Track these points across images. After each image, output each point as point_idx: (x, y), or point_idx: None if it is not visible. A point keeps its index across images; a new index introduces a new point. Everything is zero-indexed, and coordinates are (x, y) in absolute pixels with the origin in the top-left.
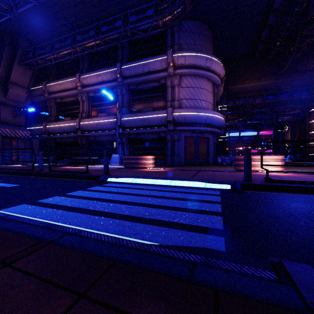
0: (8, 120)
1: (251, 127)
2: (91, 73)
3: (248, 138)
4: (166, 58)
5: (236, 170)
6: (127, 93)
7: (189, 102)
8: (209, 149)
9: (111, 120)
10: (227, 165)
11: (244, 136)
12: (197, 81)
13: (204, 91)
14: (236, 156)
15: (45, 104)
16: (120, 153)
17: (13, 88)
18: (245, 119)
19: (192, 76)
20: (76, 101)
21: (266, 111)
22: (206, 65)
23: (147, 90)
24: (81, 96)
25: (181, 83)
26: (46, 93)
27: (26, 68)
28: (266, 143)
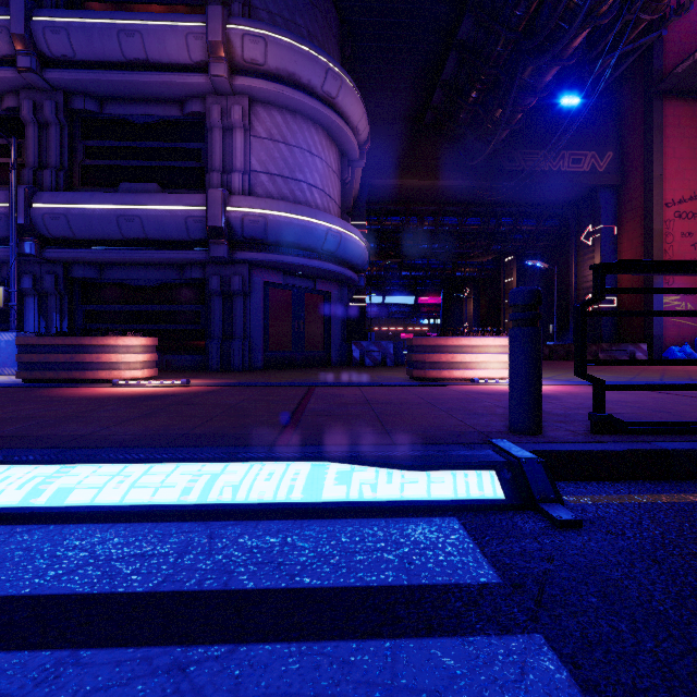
0: None
1: (405, 288)
2: None
3: (399, 309)
4: (203, 26)
5: (415, 381)
6: (61, 121)
7: (277, 185)
8: (332, 325)
9: None
10: (376, 366)
11: (391, 305)
12: (302, 131)
13: (320, 162)
14: (416, 339)
15: None
16: (34, 331)
17: None
18: (397, 266)
19: (287, 111)
20: None
21: (441, 250)
22: (325, 90)
23: (141, 126)
24: None
25: (253, 124)
26: None
27: None
28: (596, 271)
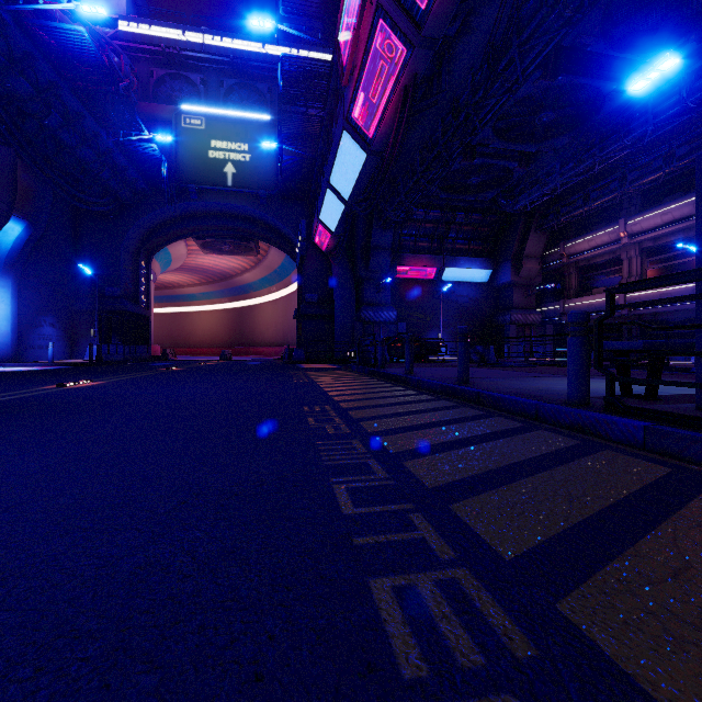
0: (519, 304)
1: None
2: (649, 212)
3: None
4: None
5: None
6: None
7: None
8: None
9: (692, 285)
10: None
11: None
12: None
13: None
14: None
15: (559, 272)
16: None
17: (526, 263)
18: None
19: None
20: (615, 260)
21: None
22: None
23: None
24: (626, 252)
25: None
26: (565, 257)
27: (541, 233)
28: None
